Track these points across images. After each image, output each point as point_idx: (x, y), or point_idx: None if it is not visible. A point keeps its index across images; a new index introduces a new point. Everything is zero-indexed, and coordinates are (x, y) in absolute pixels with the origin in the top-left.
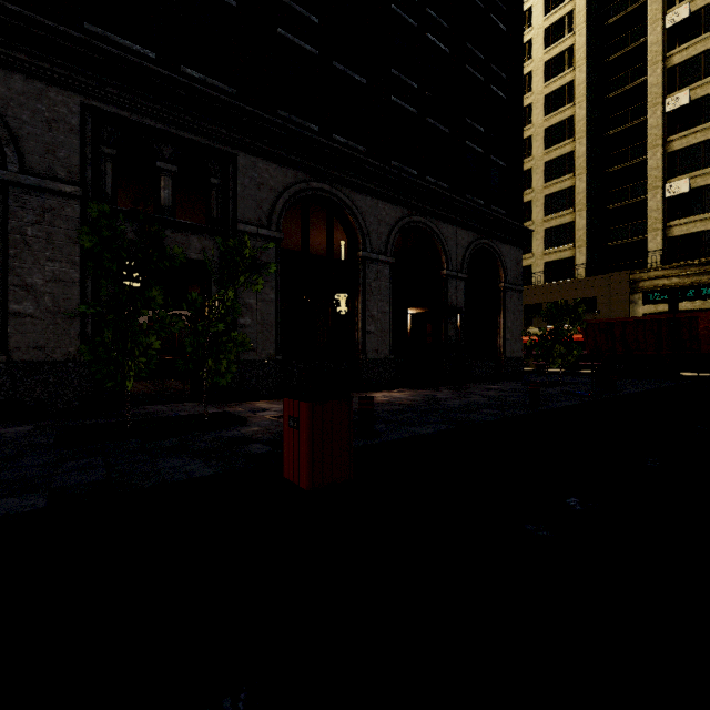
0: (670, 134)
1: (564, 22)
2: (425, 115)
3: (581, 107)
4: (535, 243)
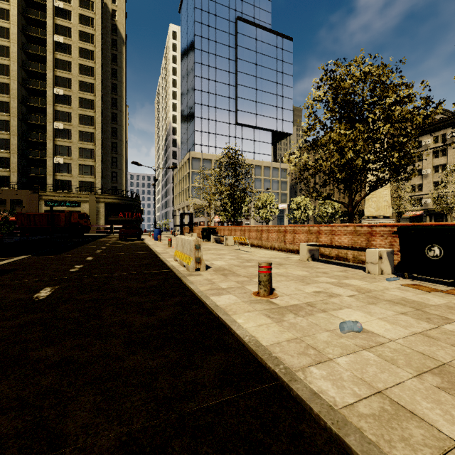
0: (57, 137)
1: (4, 49)
2: None
3: (15, 101)
4: None
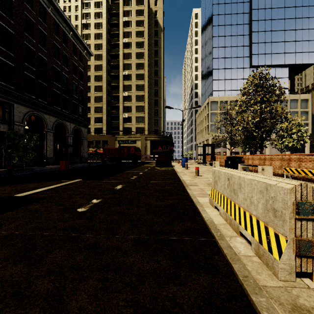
0: (124, 101)
1: (100, 56)
2: (62, 93)
3: (104, 84)
4: (91, 121)
